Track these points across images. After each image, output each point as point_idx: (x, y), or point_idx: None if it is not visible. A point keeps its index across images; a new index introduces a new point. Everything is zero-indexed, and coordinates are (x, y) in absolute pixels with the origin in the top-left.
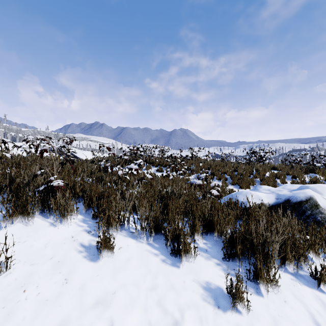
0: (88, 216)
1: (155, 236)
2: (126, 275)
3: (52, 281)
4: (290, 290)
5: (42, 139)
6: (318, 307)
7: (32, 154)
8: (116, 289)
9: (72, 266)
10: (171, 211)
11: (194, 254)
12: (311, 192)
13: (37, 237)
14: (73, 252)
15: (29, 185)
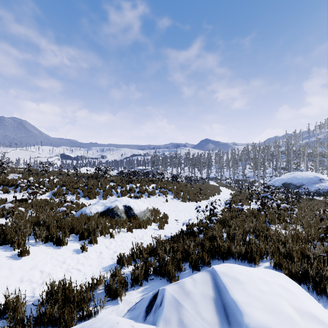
0: None
1: (45, 241)
2: (38, 258)
3: (4, 271)
4: (102, 242)
5: None
6: (109, 243)
7: None
8: (37, 263)
9: (8, 264)
10: (51, 228)
11: (67, 242)
12: (117, 203)
13: None
14: (3, 261)
15: None
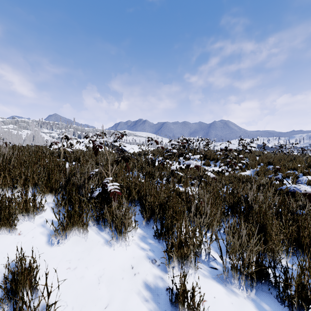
0: (148, 230)
1: (256, 284)
2: None
3: None
4: None
5: (98, 135)
6: None
7: (90, 148)
8: None
9: None
10: (269, 236)
11: None
12: None
13: (89, 262)
14: (134, 298)
15: (83, 187)
